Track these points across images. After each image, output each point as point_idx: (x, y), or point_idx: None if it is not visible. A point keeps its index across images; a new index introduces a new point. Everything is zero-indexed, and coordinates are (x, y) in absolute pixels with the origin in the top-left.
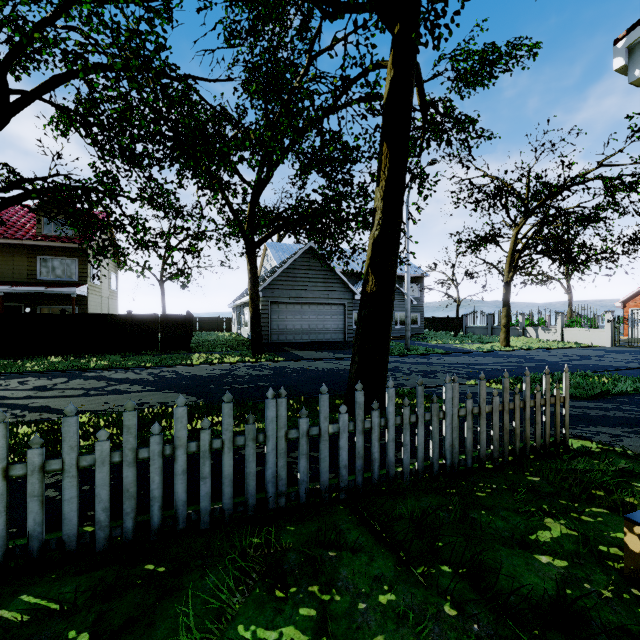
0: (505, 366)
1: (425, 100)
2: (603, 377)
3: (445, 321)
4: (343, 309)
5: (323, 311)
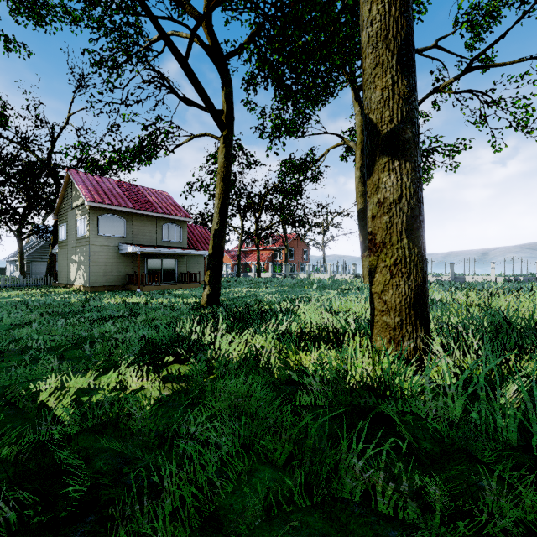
0: None
1: None
2: None
3: None
4: None
5: None
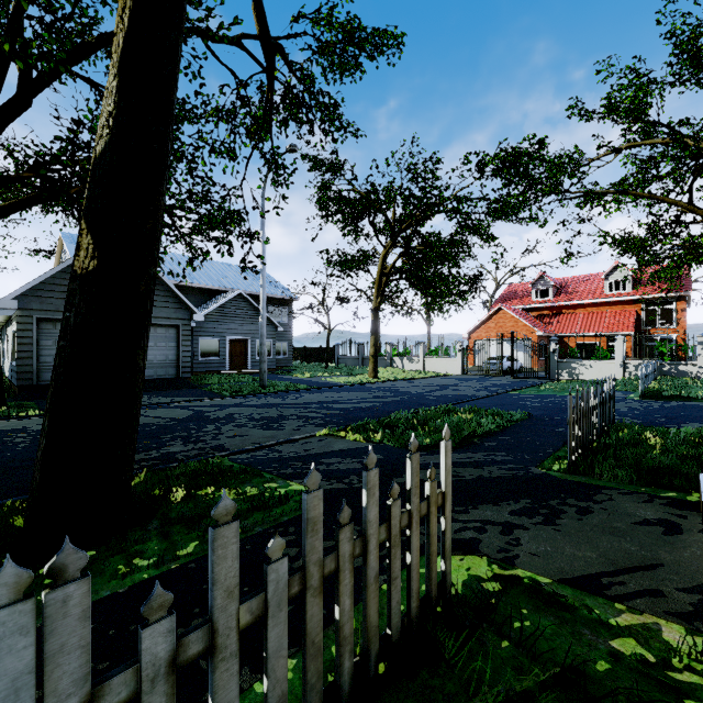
0: (370, 403)
1: (268, 32)
2: (465, 412)
3: (318, 351)
4: (175, 333)
5: None
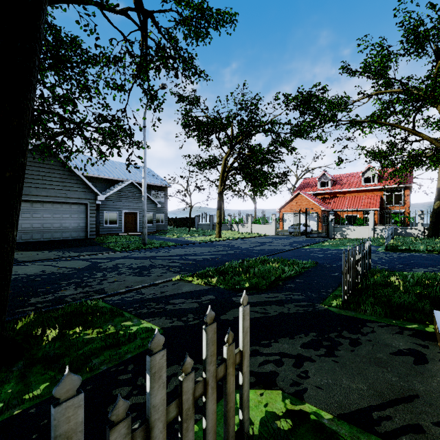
0: (214, 255)
1: (141, 2)
2: (275, 261)
3: (184, 220)
4: (85, 208)
5: (60, 210)
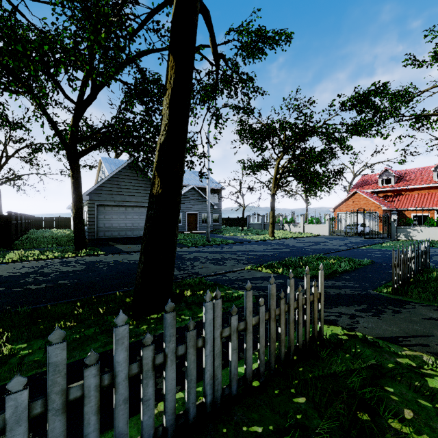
0: (272, 252)
1: (217, 50)
2: (331, 259)
3: (236, 220)
4: None
5: (144, 212)
